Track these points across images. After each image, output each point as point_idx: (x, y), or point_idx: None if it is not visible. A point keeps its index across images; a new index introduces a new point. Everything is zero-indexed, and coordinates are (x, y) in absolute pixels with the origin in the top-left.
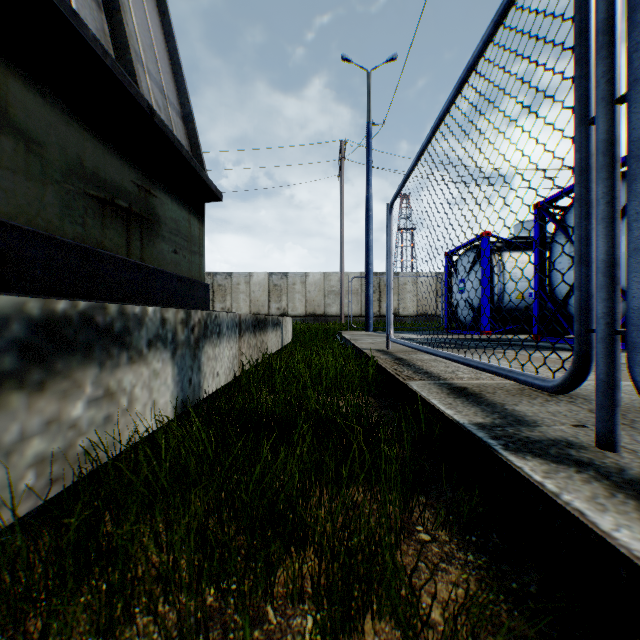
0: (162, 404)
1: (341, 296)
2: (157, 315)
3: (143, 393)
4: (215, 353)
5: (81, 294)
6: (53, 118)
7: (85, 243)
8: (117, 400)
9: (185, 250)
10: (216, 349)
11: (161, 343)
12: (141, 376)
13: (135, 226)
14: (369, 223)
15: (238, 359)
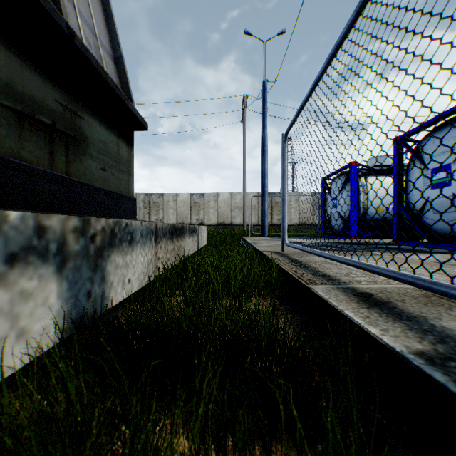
0: (39, 330)
1: (243, 210)
2: (29, 222)
3: None
4: (126, 260)
5: None
6: None
7: None
8: None
9: (114, 168)
10: (127, 256)
11: (37, 256)
12: None
13: (60, 142)
14: (265, 155)
15: (154, 263)
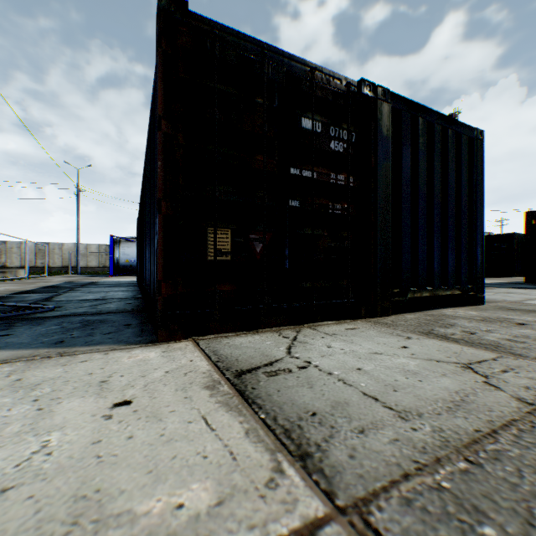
0: None
1: None
2: None
3: None
4: None
5: None
6: None
7: None
8: None
9: None
10: None
11: None
12: None
13: None
14: (78, 231)
15: None
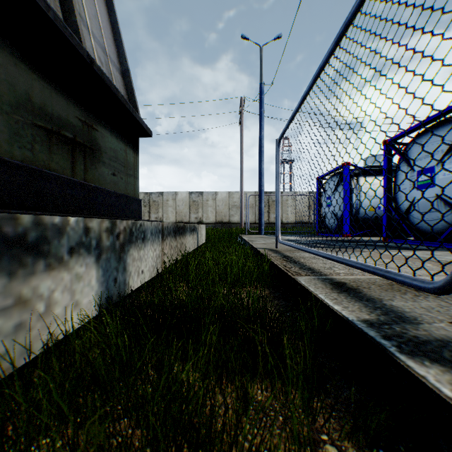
0: (86, 303)
1: (241, 209)
2: (80, 224)
3: (64, 296)
4: (140, 255)
5: (28, 206)
6: (2, 59)
7: (33, 165)
8: (32, 306)
9: (122, 173)
10: (141, 251)
11: (84, 249)
12: (61, 281)
13: (79, 153)
14: (261, 156)
15: (161, 258)
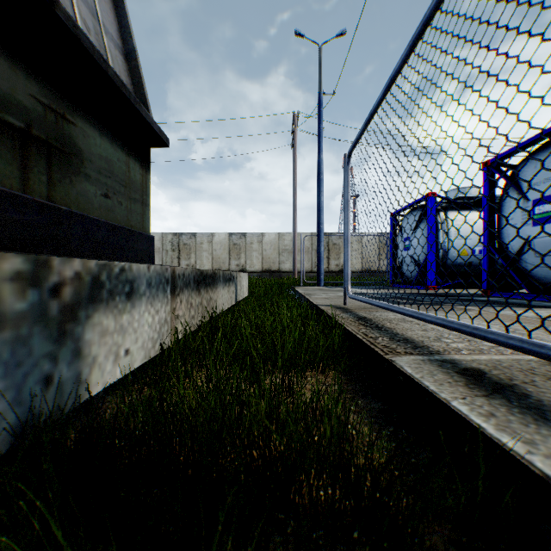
0: None
1: (294, 254)
2: None
3: None
4: (121, 322)
5: None
6: None
7: None
8: None
9: (122, 196)
10: (124, 316)
11: None
12: None
13: (38, 155)
14: (320, 186)
15: (170, 324)
